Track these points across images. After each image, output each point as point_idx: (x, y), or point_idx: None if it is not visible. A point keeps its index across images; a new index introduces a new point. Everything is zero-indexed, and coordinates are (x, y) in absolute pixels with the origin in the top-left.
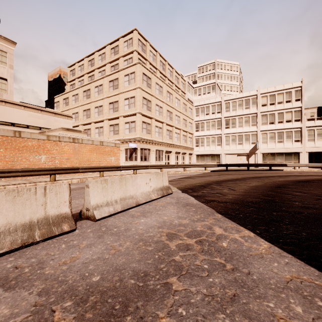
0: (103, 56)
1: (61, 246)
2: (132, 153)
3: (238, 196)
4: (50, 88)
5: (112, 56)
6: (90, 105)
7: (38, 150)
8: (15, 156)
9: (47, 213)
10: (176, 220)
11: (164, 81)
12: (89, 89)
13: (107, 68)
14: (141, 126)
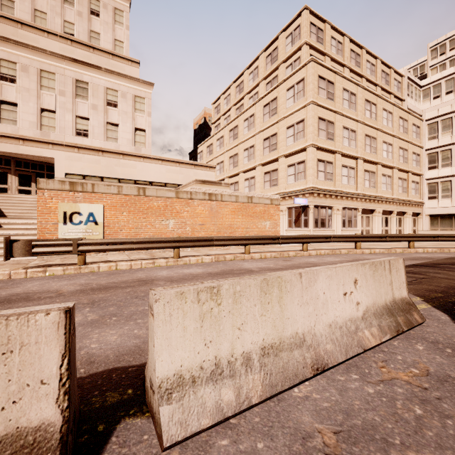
0: (255, 72)
1: None
2: (299, 214)
3: None
4: (195, 138)
5: (268, 68)
6: (237, 149)
7: (165, 212)
8: (139, 221)
9: None
10: None
11: (359, 83)
12: (237, 125)
13: (261, 88)
14: (315, 168)
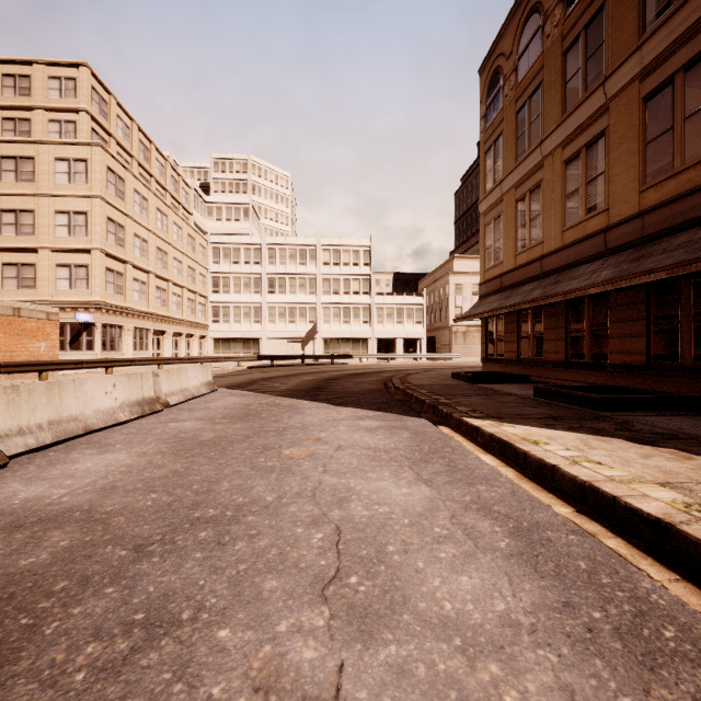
0: None
1: (170, 415)
2: (80, 333)
3: (291, 387)
4: None
5: (7, 94)
6: None
7: None
8: None
9: (144, 395)
10: (244, 401)
11: (151, 188)
12: None
13: None
14: (103, 278)
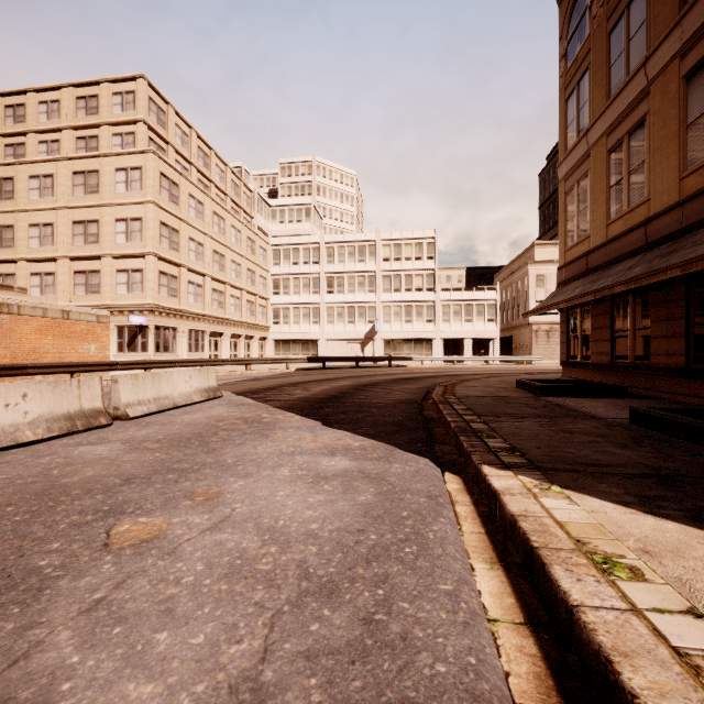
0: (53, 106)
1: (108, 433)
2: (136, 335)
3: (308, 395)
4: None
5: (80, 115)
6: (13, 218)
7: None
8: None
9: (82, 406)
10: (226, 414)
11: (207, 193)
12: (12, 178)
13: (67, 138)
14: (156, 281)
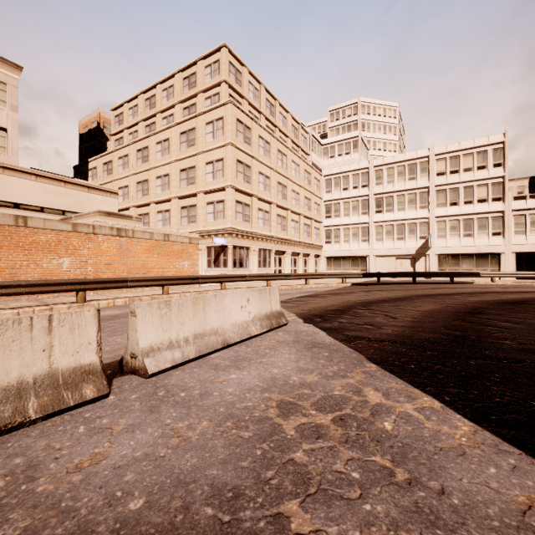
0: (170, 90)
1: (76, 430)
2: (219, 254)
3: (402, 329)
4: (81, 146)
5: (185, 91)
6: (148, 174)
7: (57, 248)
8: (18, 260)
9: (54, 364)
10: (296, 376)
11: (272, 134)
12: (147, 146)
13: (178, 111)
14: (233, 209)
